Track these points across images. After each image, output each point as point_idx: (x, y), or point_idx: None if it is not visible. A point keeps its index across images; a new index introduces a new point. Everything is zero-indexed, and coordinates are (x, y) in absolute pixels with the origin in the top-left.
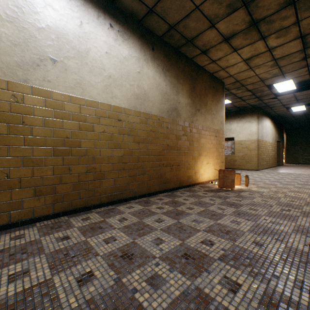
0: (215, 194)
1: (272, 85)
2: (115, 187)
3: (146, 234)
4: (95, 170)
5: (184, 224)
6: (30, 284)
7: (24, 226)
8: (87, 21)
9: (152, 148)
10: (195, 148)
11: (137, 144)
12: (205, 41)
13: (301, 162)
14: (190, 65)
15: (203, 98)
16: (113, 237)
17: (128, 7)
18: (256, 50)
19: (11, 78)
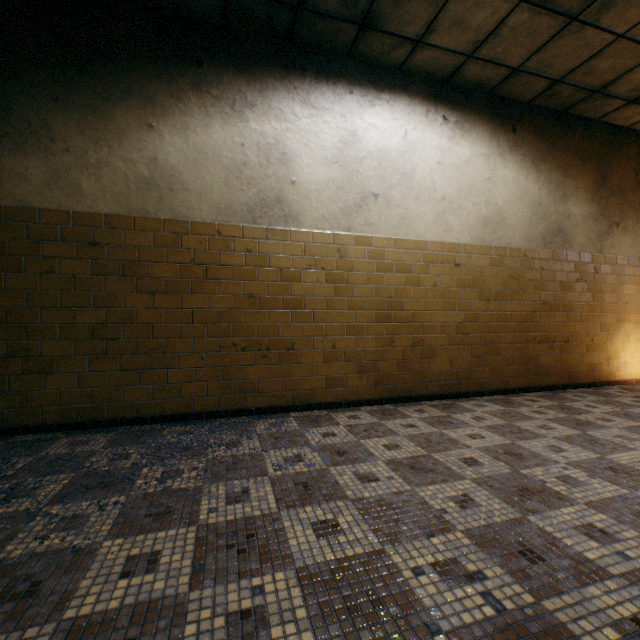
0: None
1: None
2: (450, 372)
3: (529, 438)
4: (423, 343)
5: (597, 437)
6: (410, 454)
7: (348, 408)
8: (413, 125)
9: (512, 308)
10: (607, 306)
11: (484, 303)
12: (636, 82)
13: None
14: (595, 133)
15: (630, 196)
16: (477, 434)
17: (472, 79)
18: None
19: (336, 229)
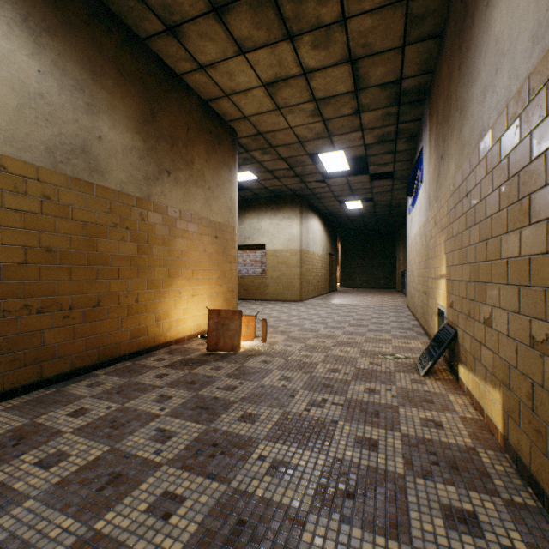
0: (187, 374)
1: (318, 155)
2: None
3: None
4: None
5: None
6: None
7: None
8: None
9: None
10: (158, 261)
11: None
12: None
13: (358, 285)
14: (142, 55)
15: (183, 148)
16: None
17: None
18: (283, 66)
19: None
